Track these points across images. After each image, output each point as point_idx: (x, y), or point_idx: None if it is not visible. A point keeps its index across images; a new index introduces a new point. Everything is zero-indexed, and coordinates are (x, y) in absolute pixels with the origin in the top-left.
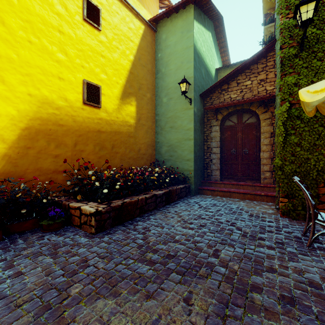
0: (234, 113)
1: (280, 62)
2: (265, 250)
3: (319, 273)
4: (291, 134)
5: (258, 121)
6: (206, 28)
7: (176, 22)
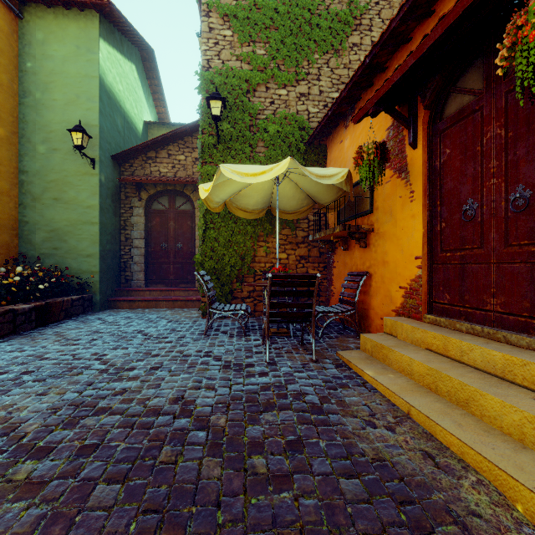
0: (165, 194)
1: (201, 147)
2: (162, 344)
3: (197, 349)
4: (211, 229)
5: (194, 209)
6: (125, 56)
7: (66, 24)
